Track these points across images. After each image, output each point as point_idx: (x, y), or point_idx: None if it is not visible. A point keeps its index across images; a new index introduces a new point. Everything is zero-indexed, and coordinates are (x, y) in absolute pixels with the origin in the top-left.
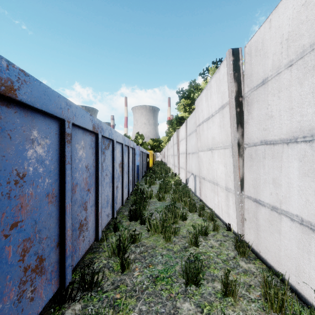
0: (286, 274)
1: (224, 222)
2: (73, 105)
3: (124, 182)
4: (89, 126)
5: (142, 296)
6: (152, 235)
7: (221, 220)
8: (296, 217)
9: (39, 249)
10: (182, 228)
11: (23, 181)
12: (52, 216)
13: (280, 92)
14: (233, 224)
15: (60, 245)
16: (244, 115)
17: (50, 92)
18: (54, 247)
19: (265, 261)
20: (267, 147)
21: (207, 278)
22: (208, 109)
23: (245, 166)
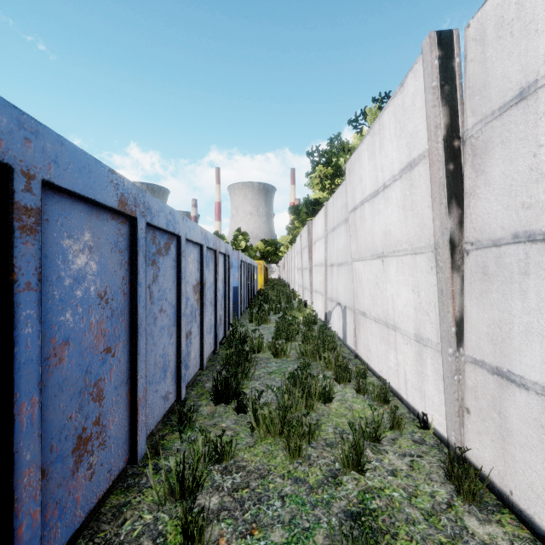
0: None
1: (410, 407)
2: (48, 134)
3: (205, 322)
4: (108, 198)
5: None
6: (261, 440)
7: (403, 401)
8: None
9: None
10: (325, 421)
11: None
12: None
13: None
14: (435, 415)
15: None
16: (465, 180)
17: None
18: None
19: (527, 519)
20: (533, 249)
21: None
22: (376, 173)
23: (467, 291)
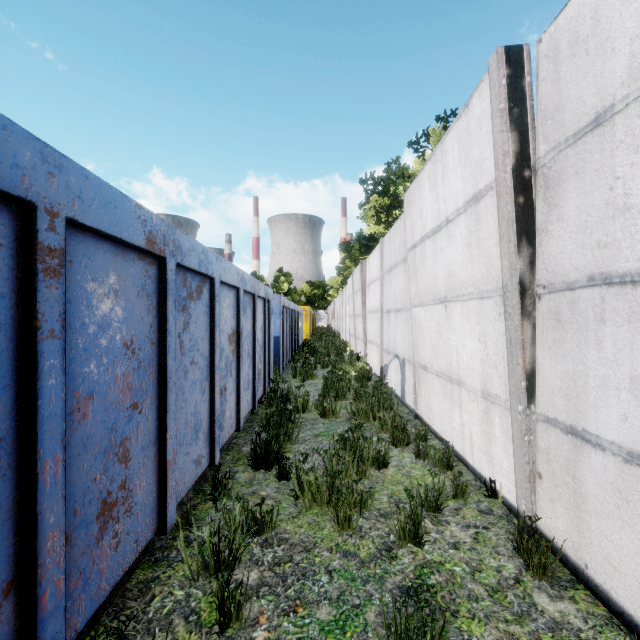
0: None
1: (477, 473)
2: (72, 167)
3: (242, 376)
4: (135, 236)
5: None
6: (306, 510)
7: (469, 467)
8: None
9: None
10: (379, 489)
11: None
12: None
13: None
14: (504, 482)
15: (19, 586)
16: (537, 214)
17: None
18: None
19: (603, 595)
20: (610, 293)
21: None
22: (438, 206)
23: (539, 340)
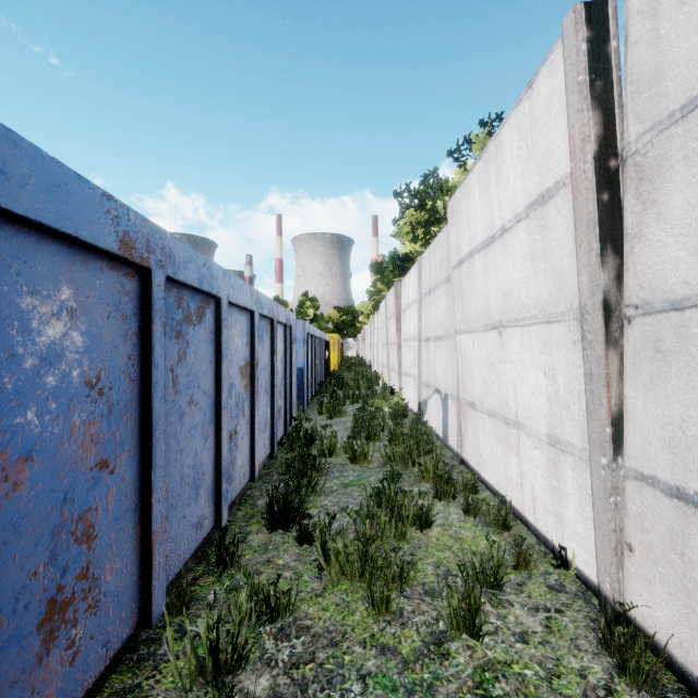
0: None
1: (541, 535)
2: None
3: (257, 416)
4: (102, 236)
5: None
6: (333, 585)
7: (530, 527)
8: None
9: None
10: (422, 556)
11: None
12: None
13: None
14: (578, 550)
15: None
16: (626, 215)
17: None
18: None
19: None
20: None
21: None
22: (491, 213)
23: (628, 375)
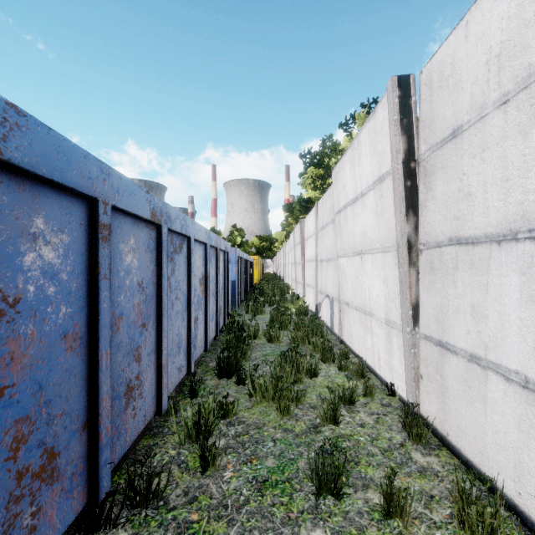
0: (496, 476)
1: (383, 380)
2: (114, 173)
3: (209, 310)
4: (145, 212)
5: (239, 517)
6: (258, 404)
7: (377, 376)
8: (515, 374)
9: (48, 435)
10: (310, 390)
11: (15, 311)
12: (74, 375)
13: (485, 150)
14: (399, 384)
15: (89, 426)
16: (420, 194)
17: (69, 148)
18: (77, 431)
19: (457, 452)
20: (460, 250)
21: (355, 483)
22: (356, 183)
23: (421, 282)
